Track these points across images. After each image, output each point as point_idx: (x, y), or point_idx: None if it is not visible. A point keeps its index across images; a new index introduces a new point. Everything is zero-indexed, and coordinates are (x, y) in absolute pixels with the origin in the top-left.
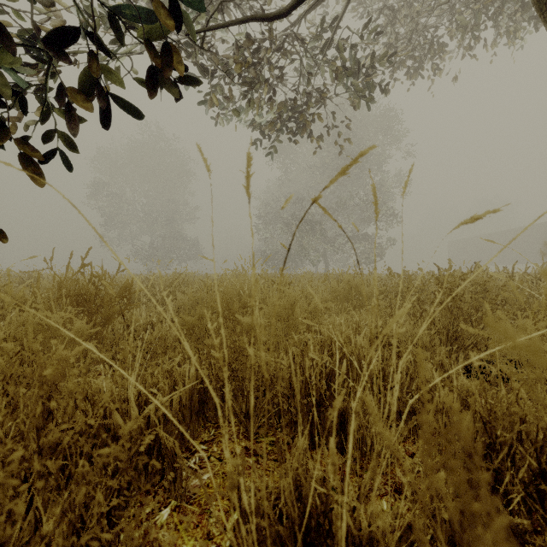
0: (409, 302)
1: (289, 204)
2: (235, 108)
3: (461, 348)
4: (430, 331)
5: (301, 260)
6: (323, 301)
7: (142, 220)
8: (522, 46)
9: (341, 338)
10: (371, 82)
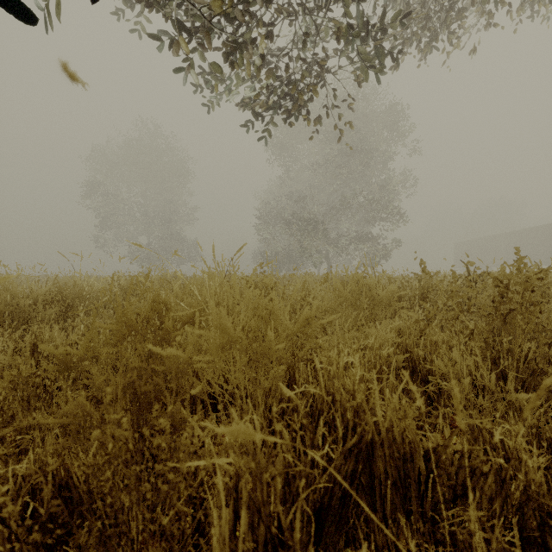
0: (453, 313)
1: (290, 204)
2: (212, 64)
3: (538, 386)
4: (482, 356)
5: (303, 261)
6: (322, 310)
7: (139, 220)
8: (549, 19)
9: (354, 402)
10: (381, 50)
